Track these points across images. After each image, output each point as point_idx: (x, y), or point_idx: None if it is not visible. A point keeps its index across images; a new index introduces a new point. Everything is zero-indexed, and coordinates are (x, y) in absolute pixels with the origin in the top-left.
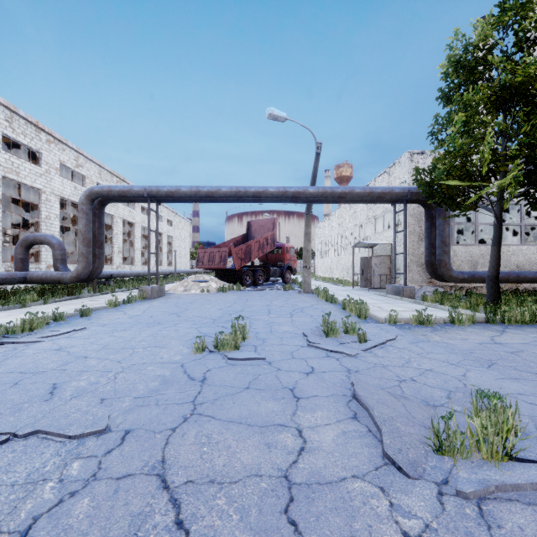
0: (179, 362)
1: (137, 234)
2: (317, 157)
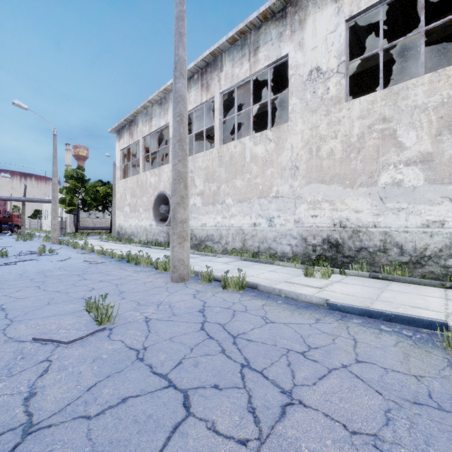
0: None
1: None
2: (25, 188)
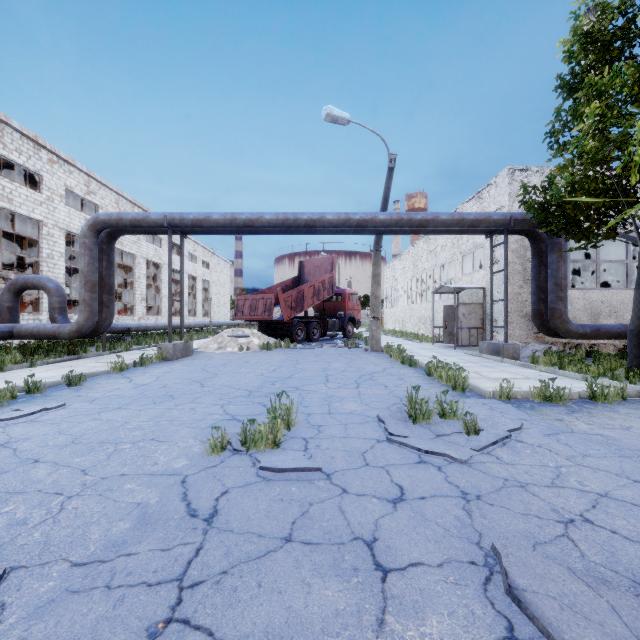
0: (181, 472)
1: (164, 278)
2: (390, 173)
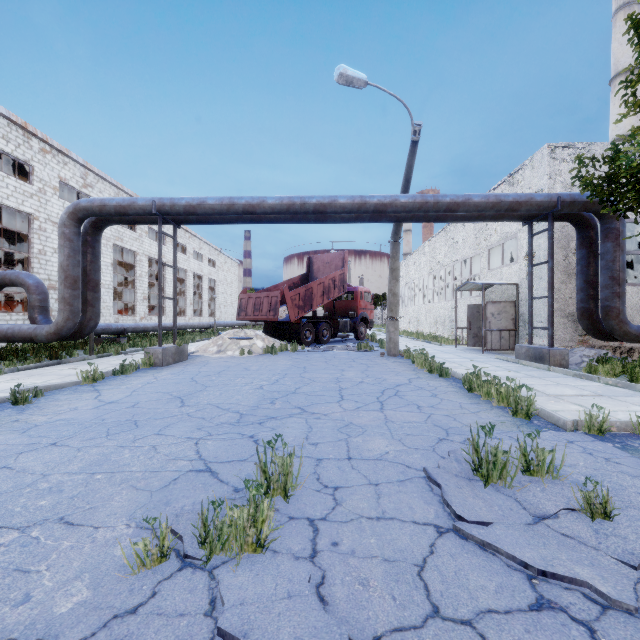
0: (57, 635)
1: (168, 276)
2: (413, 148)
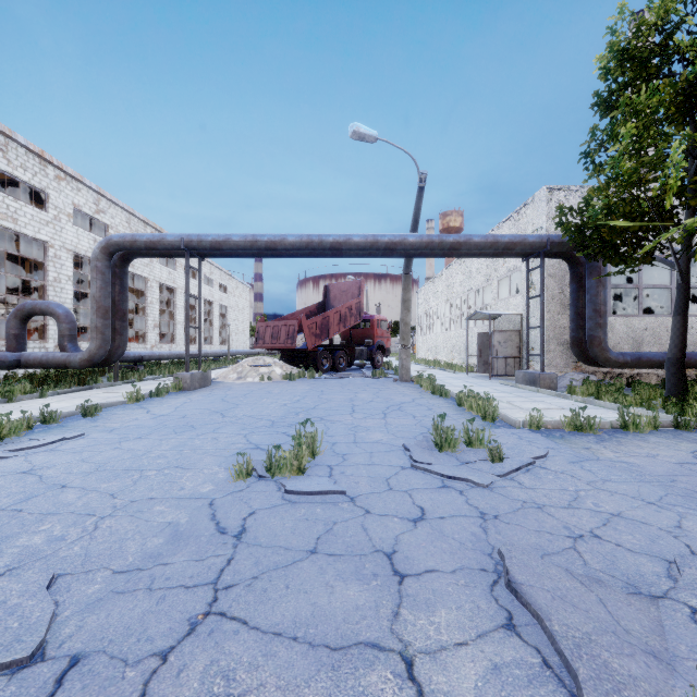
0: (208, 496)
1: (179, 303)
2: (420, 193)
